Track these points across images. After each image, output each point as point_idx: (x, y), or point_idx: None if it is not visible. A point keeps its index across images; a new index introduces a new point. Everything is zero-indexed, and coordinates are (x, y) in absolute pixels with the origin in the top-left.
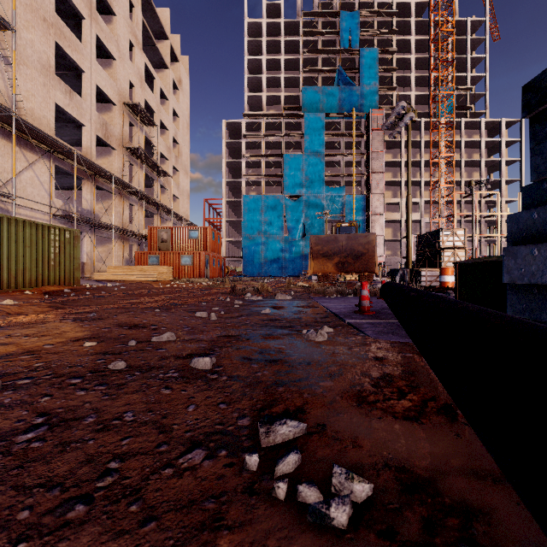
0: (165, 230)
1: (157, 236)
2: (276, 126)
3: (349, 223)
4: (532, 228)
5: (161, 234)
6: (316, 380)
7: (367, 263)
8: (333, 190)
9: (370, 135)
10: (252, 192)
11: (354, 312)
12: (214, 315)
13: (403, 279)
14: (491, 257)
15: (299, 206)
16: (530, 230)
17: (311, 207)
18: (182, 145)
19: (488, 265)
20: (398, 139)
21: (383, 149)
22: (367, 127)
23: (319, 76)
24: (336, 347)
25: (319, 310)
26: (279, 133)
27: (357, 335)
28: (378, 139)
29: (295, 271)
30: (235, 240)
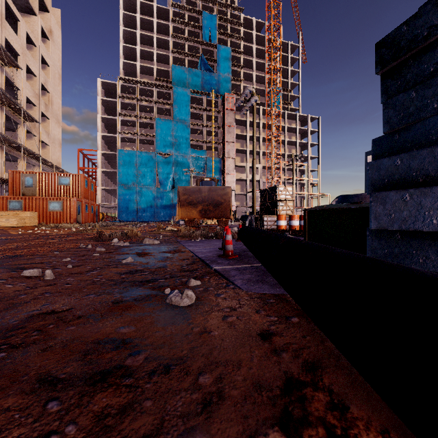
0: (30, 175)
1: (21, 180)
2: (149, 92)
3: (210, 178)
4: (394, 175)
5: (25, 179)
6: (178, 435)
7: (224, 211)
8: (197, 152)
9: (225, 112)
10: (127, 147)
11: (219, 256)
12: (51, 273)
13: (251, 224)
14: (332, 205)
15: (169, 163)
16: (392, 176)
17: (179, 164)
18: (53, 94)
19: (333, 212)
20: (245, 119)
21: (234, 125)
22: (223, 106)
23: (186, 58)
24: (207, 317)
25: (185, 255)
26: (152, 99)
27: (228, 288)
28: (230, 117)
29: (166, 217)
30: (110, 189)
